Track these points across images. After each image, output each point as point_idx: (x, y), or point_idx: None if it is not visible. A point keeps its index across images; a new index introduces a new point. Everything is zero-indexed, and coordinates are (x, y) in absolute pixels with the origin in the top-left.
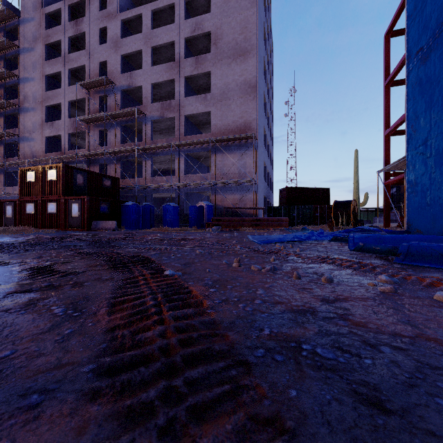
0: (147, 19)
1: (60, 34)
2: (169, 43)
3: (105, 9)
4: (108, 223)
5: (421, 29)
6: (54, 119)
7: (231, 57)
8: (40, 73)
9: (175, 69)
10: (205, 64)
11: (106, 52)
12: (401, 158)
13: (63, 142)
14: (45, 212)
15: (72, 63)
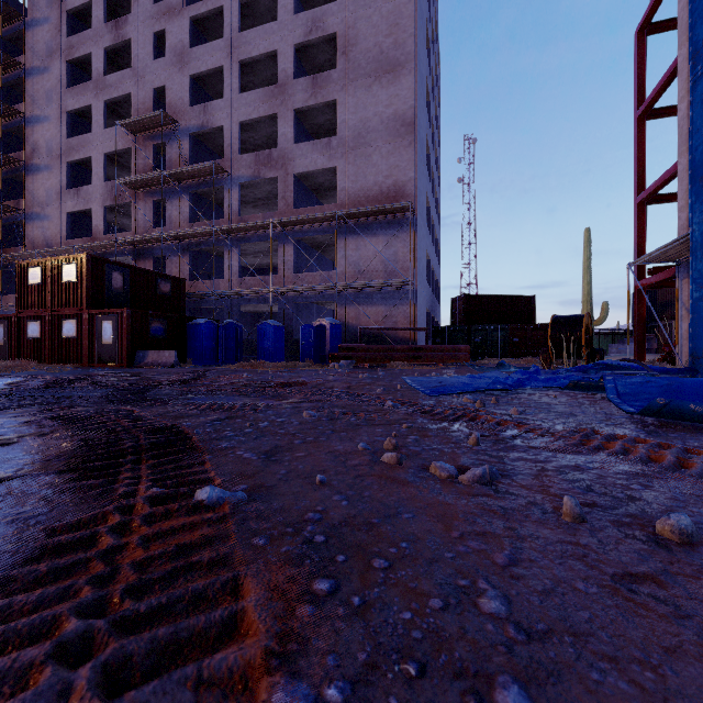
0: (232, 14)
1: (91, 43)
2: (268, 54)
3: (163, 0)
4: (162, 354)
5: None
6: (81, 184)
7: (372, 75)
8: (58, 109)
9: (278, 97)
10: (329, 87)
11: (166, 72)
12: (678, 239)
13: (95, 222)
14: (58, 336)
15: (109, 91)
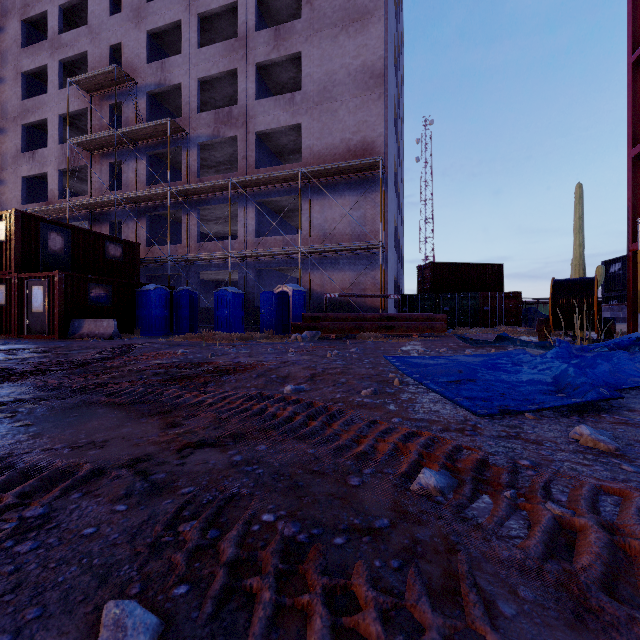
0: None
1: (46, 1)
2: (228, 6)
3: None
4: (100, 324)
5: None
6: (39, 148)
7: (338, 25)
8: (13, 70)
9: (239, 51)
10: (292, 38)
11: (122, 28)
12: None
13: (50, 186)
14: None
15: (65, 49)
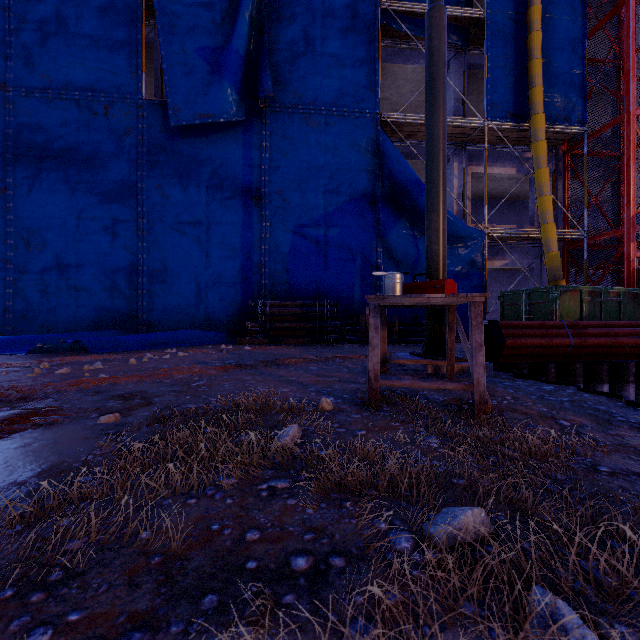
0: None
1: None
2: None
3: None
4: None
5: None
6: None
7: None
8: None
9: None
10: None
11: None
12: None
13: None
14: None
15: None
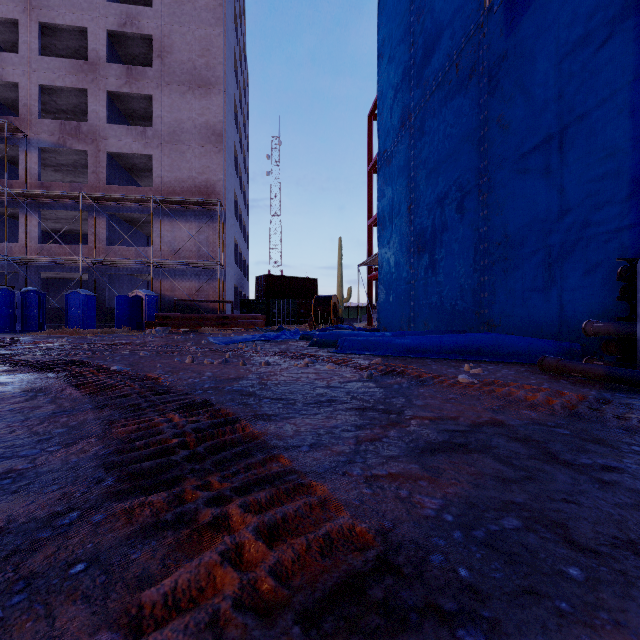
0: None
1: None
2: (76, 27)
3: None
4: None
5: (387, 131)
6: None
7: (186, 85)
8: None
9: (88, 74)
10: (144, 81)
11: None
12: (375, 255)
13: None
14: None
15: None
